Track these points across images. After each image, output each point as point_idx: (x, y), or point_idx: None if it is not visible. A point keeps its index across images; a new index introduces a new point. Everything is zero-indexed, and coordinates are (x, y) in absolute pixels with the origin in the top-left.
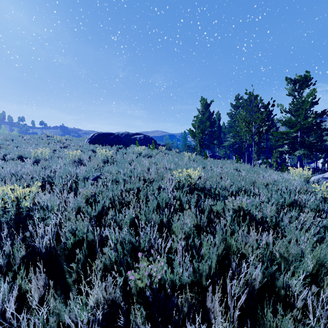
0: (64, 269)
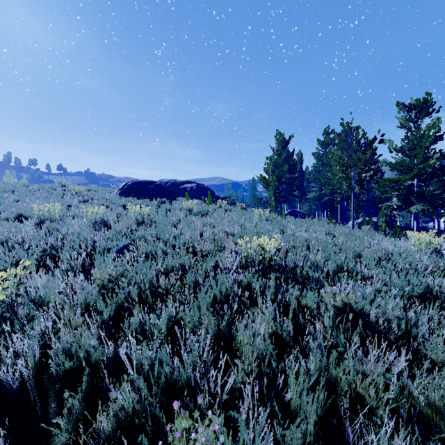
0: (51, 417)
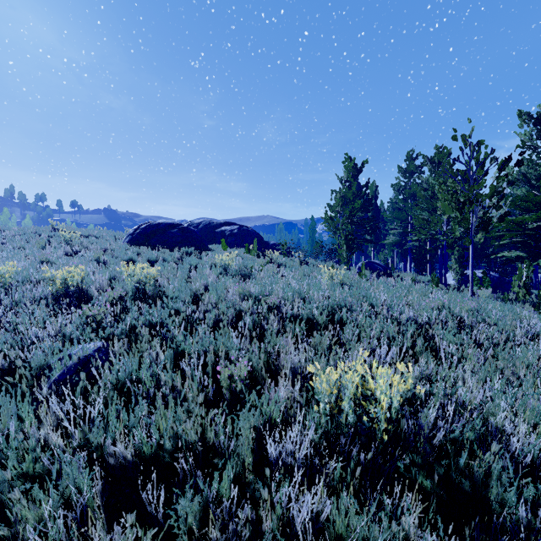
0: None
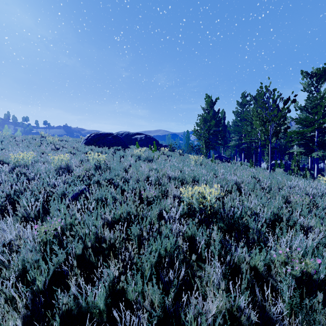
0: None
